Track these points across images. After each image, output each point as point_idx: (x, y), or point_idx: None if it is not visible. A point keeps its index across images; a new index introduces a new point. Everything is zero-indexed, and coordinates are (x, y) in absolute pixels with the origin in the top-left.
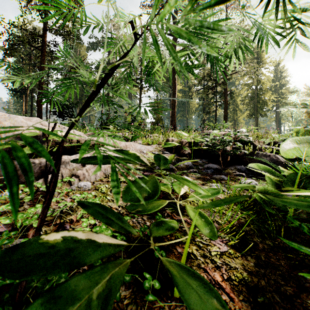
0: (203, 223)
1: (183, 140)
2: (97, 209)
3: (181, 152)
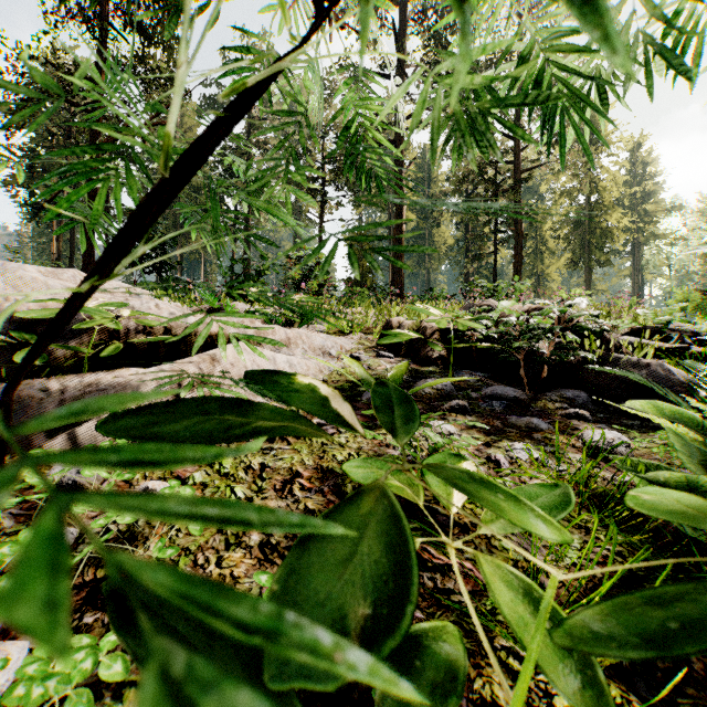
0: (550, 641)
1: (426, 325)
2: (174, 627)
3: (422, 355)
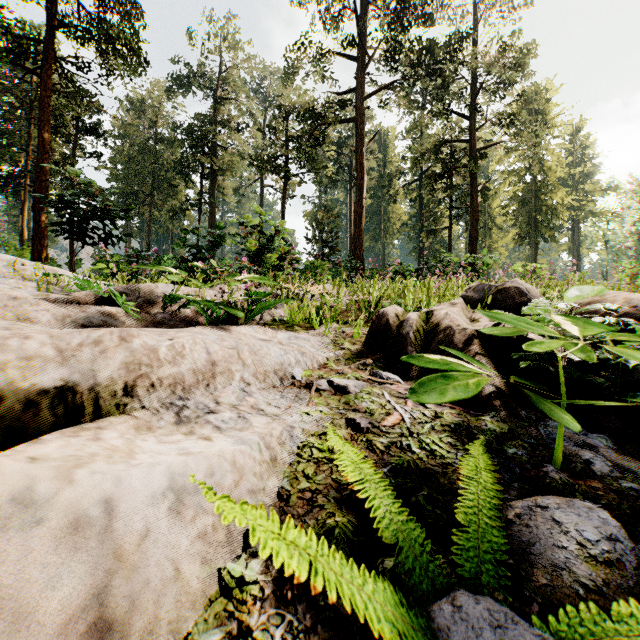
0: None
1: (449, 324)
2: None
3: None
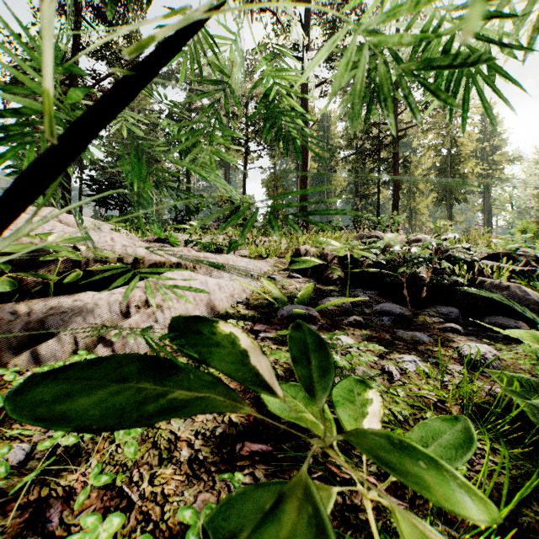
0: None
1: (327, 252)
2: None
3: (324, 276)
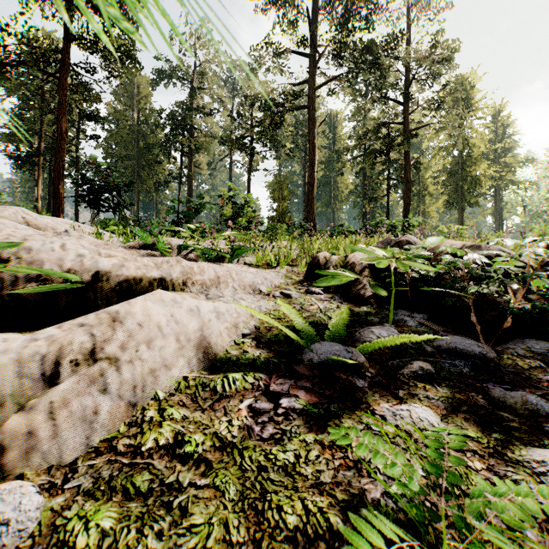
0: None
1: (354, 261)
2: None
3: (352, 292)
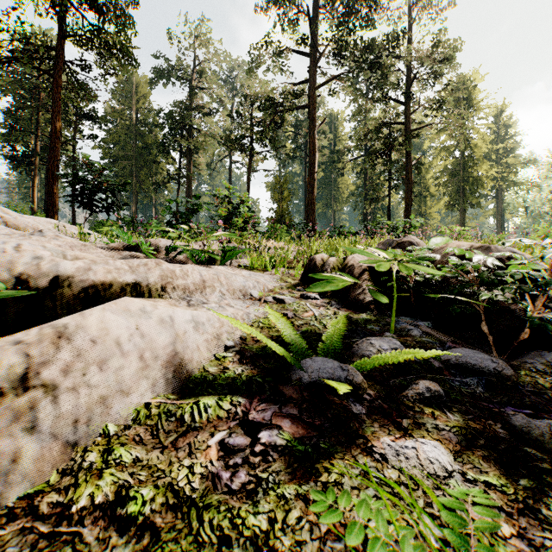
0: None
1: (353, 263)
2: None
3: (351, 296)
